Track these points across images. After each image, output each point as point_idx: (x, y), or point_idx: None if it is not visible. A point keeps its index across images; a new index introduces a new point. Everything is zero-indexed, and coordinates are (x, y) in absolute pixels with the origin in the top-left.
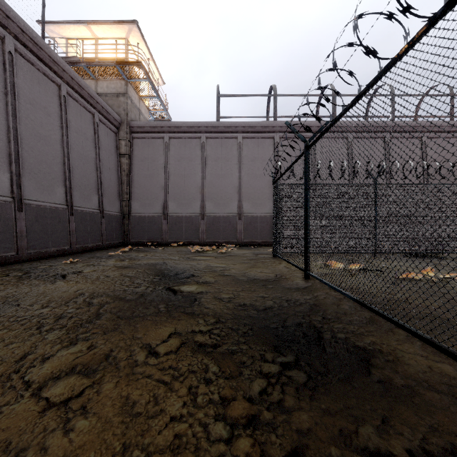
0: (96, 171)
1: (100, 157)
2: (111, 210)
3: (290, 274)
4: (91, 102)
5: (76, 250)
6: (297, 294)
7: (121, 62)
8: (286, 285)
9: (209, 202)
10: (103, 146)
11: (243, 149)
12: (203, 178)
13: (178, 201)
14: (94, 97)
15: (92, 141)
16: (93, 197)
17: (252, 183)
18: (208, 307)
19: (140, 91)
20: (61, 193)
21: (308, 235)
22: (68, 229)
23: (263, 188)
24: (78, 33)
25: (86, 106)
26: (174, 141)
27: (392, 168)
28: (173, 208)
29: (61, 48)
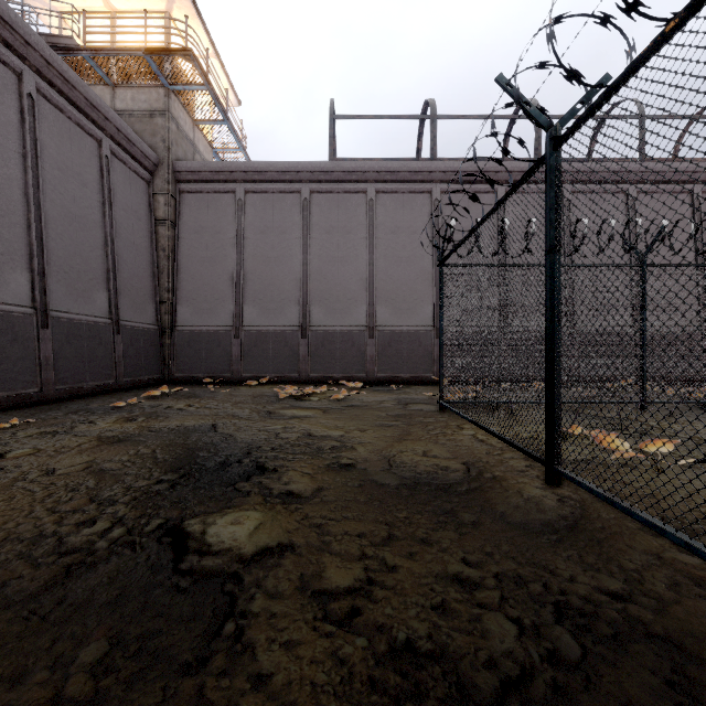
0: (105, 247)
1: (113, 221)
2: (137, 319)
3: (499, 465)
4: (94, 117)
5: (55, 395)
6: (571, 567)
7: (154, 49)
8: (512, 513)
9: (316, 306)
10: (122, 201)
11: (376, 212)
12: (305, 263)
13: (260, 303)
14: (99, 107)
15: (96, 189)
16: (98, 294)
17: (393, 273)
18: (265, 677)
19: (194, 110)
20: (21, 283)
21: (556, 370)
22: (37, 355)
23: (412, 281)
24: (79, 2)
25: (83, 124)
26: (254, 198)
27: (641, 247)
28: (252, 316)
29: (53, 31)
